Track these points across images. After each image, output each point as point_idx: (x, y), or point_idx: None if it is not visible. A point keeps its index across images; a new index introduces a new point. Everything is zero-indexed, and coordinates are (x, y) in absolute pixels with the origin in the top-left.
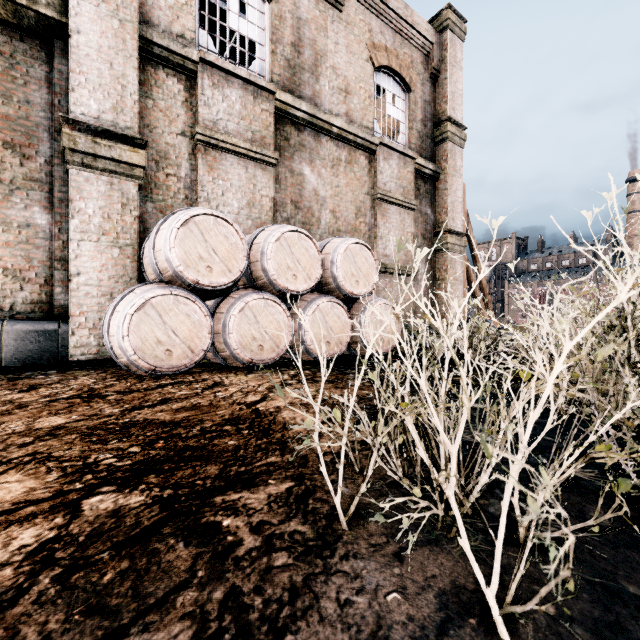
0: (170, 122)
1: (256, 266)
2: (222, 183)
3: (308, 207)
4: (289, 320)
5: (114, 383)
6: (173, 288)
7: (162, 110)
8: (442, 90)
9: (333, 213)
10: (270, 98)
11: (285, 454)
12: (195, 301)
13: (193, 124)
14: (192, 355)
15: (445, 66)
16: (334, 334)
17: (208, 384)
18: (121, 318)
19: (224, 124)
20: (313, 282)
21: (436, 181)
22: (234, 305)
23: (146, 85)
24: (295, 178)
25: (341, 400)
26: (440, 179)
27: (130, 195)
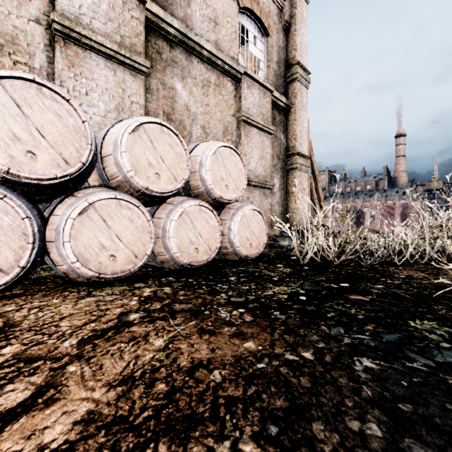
0: (19, 4)
1: (109, 161)
2: (86, 82)
3: (180, 120)
4: (150, 225)
5: None
6: None
7: None
8: (292, 40)
9: (203, 129)
10: (141, 7)
11: None
12: (3, 197)
13: (50, 13)
14: None
15: (295, 20)
16: (203, 240)
17: None
18: None
19: (88, 20)
20: (179, 183)
21: (287, 113)
22: (73, 205)
23: None
24: (167, 91)
25: None
26: (291, 112)
27: None
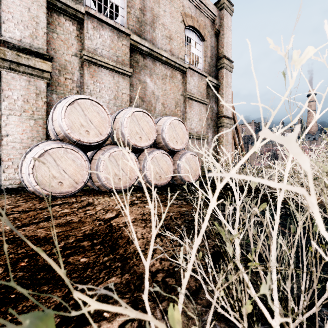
0: (67, 48)
1: (117, 131)
2: (99, 85)
3: (149, 101)
4: (137, 163)
5: (21, 204)
6: (63, 143)
7: (62, 40)
8: (221, 41)
9: (163, 104)
10: (127, 38)
11: (124, 273)
12: (78, 152)
13: (82, 50)
14: (76, 185)
15: (222, 28)
16: (163, 171)
17: (83, 204)
18: (28, 162)
19: (100, 51)
20: (151, 141)
21: (218, 89)
22: (103, 154)
23: (52, 25)
24: (141, 84)
25: (172, 237)
26: (220, 88)
27: (41, 88)
